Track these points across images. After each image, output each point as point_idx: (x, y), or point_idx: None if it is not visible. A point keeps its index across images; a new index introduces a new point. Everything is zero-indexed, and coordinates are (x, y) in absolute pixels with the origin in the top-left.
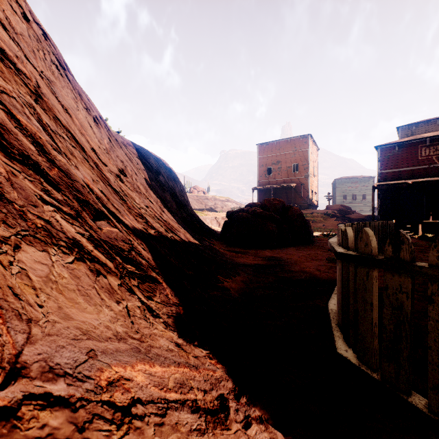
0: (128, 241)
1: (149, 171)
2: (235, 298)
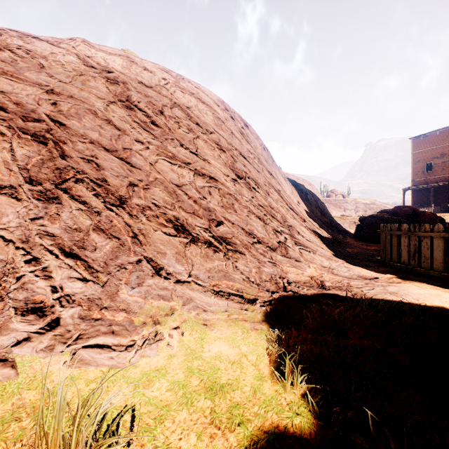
0: (311, 228)
1: (302, 194)
2: (350, 252)
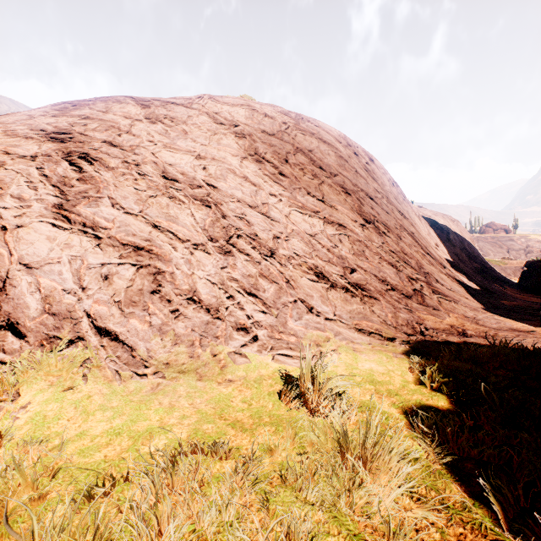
0: (454, 276)
1: (441, 233)
2: (506, 305)
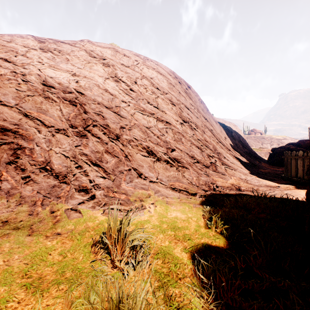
0: (234, 155)
1: (228, 132)
2: (262, 171)
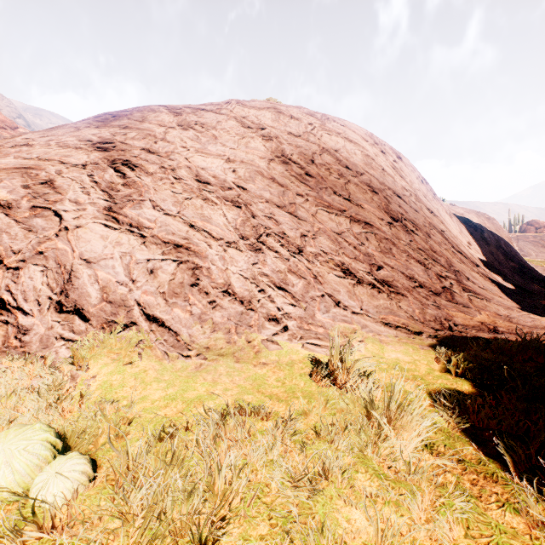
0: (487, 274)
1: (475, 232)
2: (544, 305)
